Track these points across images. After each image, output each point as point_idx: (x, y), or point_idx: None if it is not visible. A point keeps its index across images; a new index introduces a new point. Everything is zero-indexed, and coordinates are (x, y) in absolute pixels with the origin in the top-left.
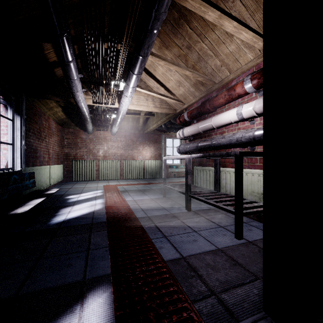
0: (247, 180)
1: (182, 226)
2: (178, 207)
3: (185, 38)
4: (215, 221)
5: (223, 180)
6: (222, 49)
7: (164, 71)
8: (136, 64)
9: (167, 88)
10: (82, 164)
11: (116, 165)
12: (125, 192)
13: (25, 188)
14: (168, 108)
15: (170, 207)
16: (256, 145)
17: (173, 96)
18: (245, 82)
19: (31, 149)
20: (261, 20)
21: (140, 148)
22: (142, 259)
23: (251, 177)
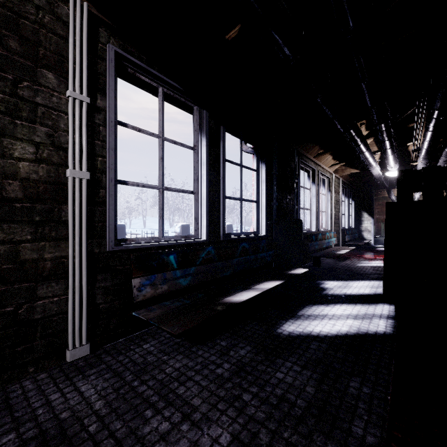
0: None
1: None
2: None
3: None
4: None
5: None
6: None
7: None
8: None
9: None
10: None
11: None
12: None
13: None
14: None
15: None
16: None
17: None
18: None
19: None
20: None
21: None
22: None
23: None
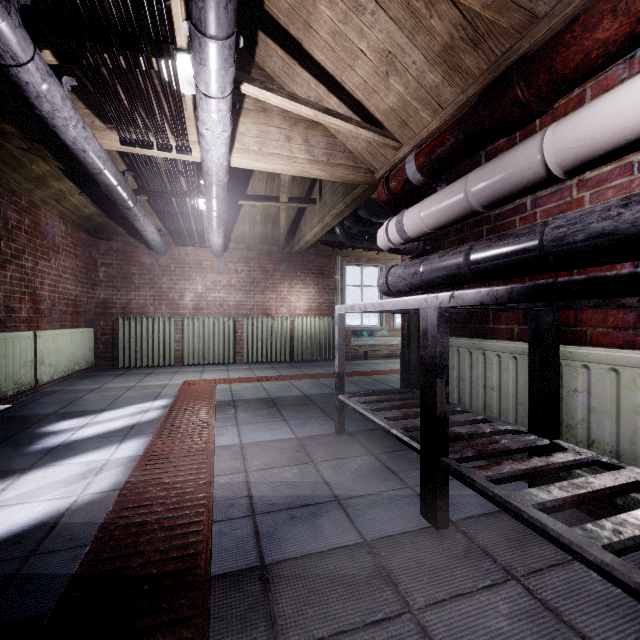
0: None
1: None
2: (389, 494)
3: None
4: (603, 637)
5: (573, 397)
6: None
7: (339, 23)
8: None
9: (347, 92)
10: (142, 327)
11: (225, 329)
12: (229, 408)
13: None
14: (350, 165)
15: (360, 490)
16: None
17: (366, 121)
18: None
19: None
20: None
21: (282, 288)
22: None
23: None
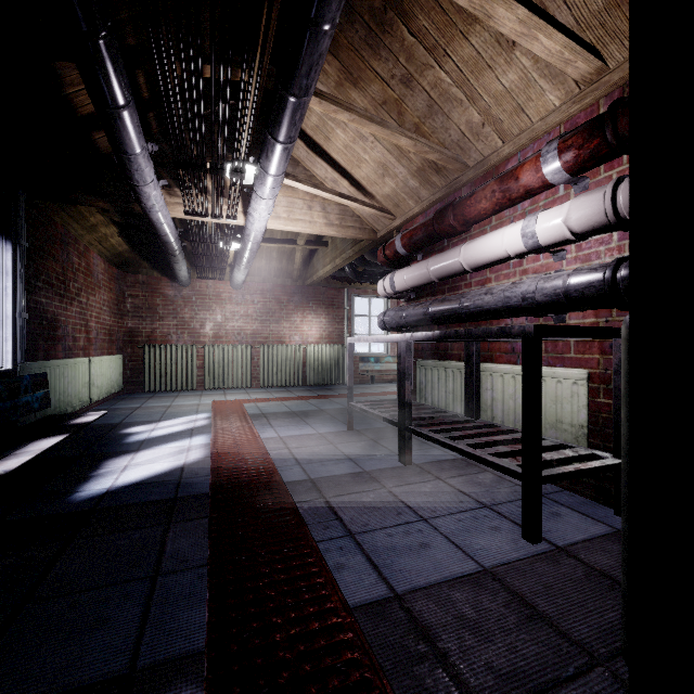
0: (544, 393)
1: (393, 505)
2: (381, 455)
3: (399, 59)
4: (469, 491)
5: (486, 393)
6: (486, 82)
7: (350, 142)
8: (282, 116)
9: (356, 180)
10: (166, 354)
11: (243, 355)
12: (262, 418)
13: (22, 412)
14: (358, 227)
15: (364, 454)
16: (571, 310)
17: (369, 199)
18: (543, 158)
19: (41, 319)
20: (584, 6)
21: (295, 317)
22: (291, 601)
23: (555, 386)
